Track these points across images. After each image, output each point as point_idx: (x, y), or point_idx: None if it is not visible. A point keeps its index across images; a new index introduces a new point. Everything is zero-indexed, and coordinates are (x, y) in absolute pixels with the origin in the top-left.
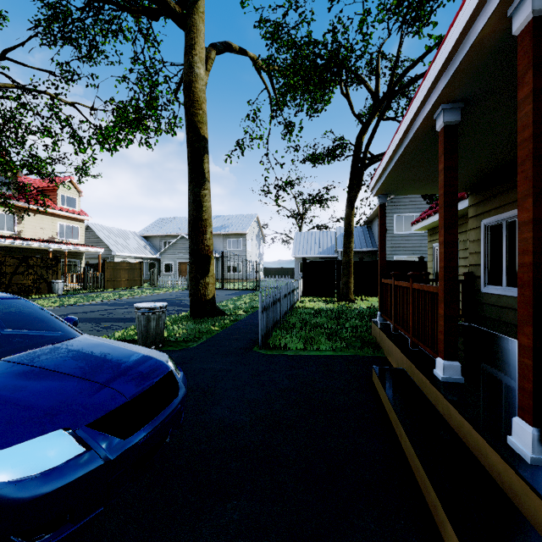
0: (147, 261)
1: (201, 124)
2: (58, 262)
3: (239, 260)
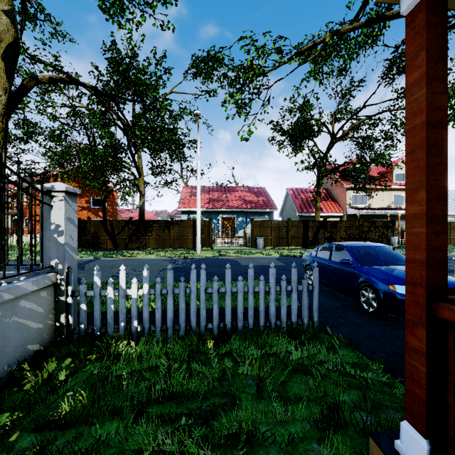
0: None
1: None
2: (394, 223)
3: None
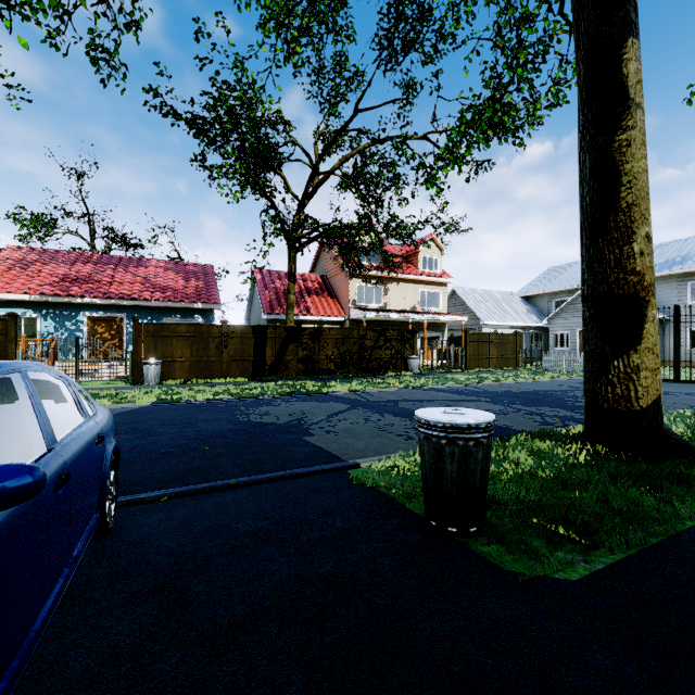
0: (528, 331)
1: None
2: (414, 334)
3: None
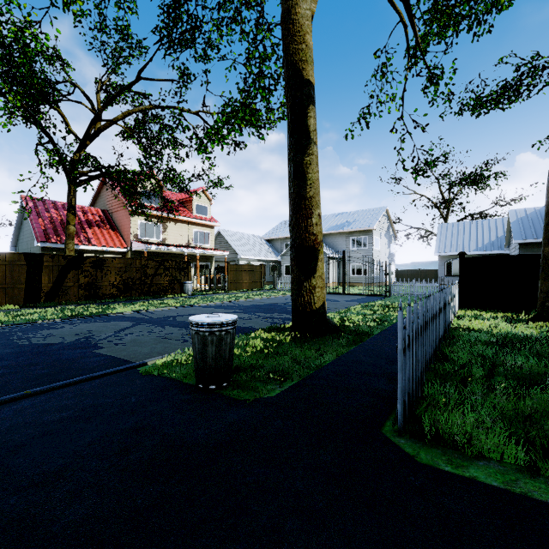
0: (269, 263)
1: (303, 64)
2: (189, 264)
3: (364, 261)
